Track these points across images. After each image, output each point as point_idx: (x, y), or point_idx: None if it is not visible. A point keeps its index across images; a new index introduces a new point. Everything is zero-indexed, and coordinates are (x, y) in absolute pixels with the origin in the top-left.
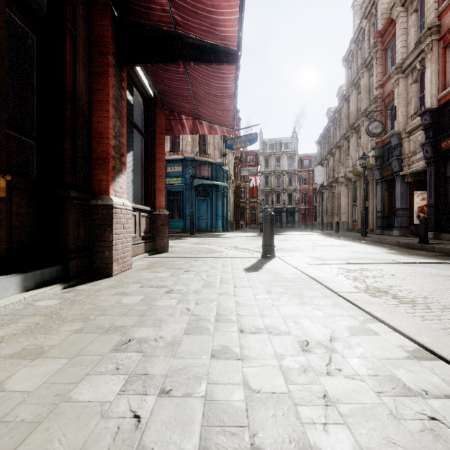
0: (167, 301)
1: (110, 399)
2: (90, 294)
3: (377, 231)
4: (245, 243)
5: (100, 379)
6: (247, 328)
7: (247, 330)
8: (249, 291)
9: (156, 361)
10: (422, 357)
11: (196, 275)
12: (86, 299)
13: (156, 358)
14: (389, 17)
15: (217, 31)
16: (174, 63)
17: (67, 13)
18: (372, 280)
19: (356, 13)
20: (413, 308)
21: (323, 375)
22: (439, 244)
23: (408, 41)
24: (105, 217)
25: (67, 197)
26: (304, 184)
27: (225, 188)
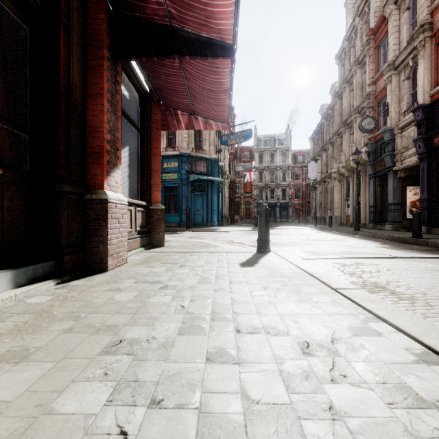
0: (161, 297)
1: (96, 410)
2: (83, 291)
3: (369, 226)
4: (240, 237)
5: (86, 386)
6: (244, 327)
7: (243, 330)
8: (245, 287)
9: (147, 366)
10: (431, 361)
11: (191, 271)
12: (78, 296)
13: (147, 361)
14: (381, 15)
15: (213, 24)
16: (169, 57)
17: (60, 6)
18: (368, 275)
19: (349, 12)
20: (413, 305)
21: (327, 383)
22: (433, 238)
23: (401, 39)
24: (100, 212)
25: (60, 191)
26: (298, 179)
27: (220, 183)
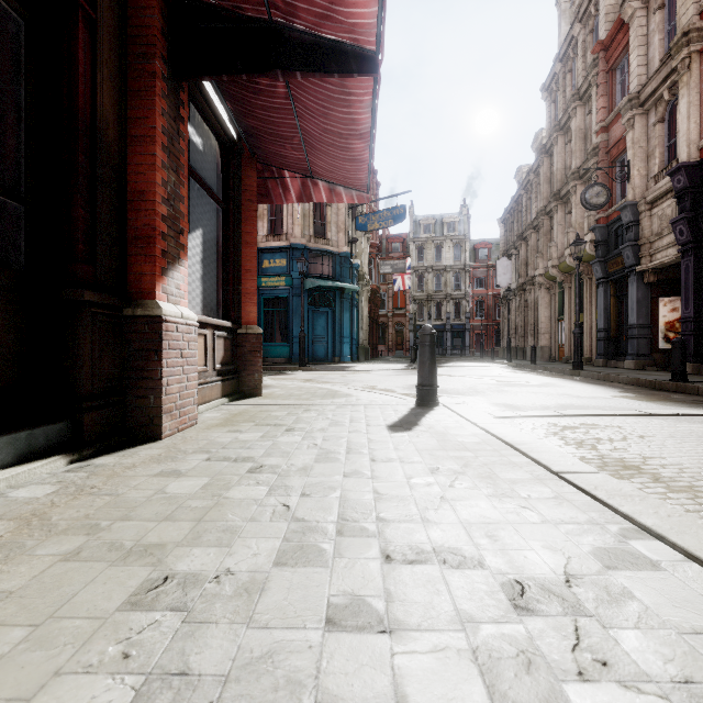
0: (250, 489)
1: None
2: (114, 475)
3: (598, 362)
4: (386, 381)
5: (81, 687)
6: (399, 549)
7: (398, 556)
8: (398, 469)
9: (210, 636)
10: None
11: (305, 438)
12: (103, 485)
13: (212, 626)
14: (617, 19)
15: (341, 16)
16: (267, 75)
17: None
18: (608, 445)
19: (564, 15)
20: (697, 501)
21: (572, 680)
22: None
23: (650, 56)
24: (149, 338)
25: (79, 302)
26: (480, 287)
27: (355, 292)
